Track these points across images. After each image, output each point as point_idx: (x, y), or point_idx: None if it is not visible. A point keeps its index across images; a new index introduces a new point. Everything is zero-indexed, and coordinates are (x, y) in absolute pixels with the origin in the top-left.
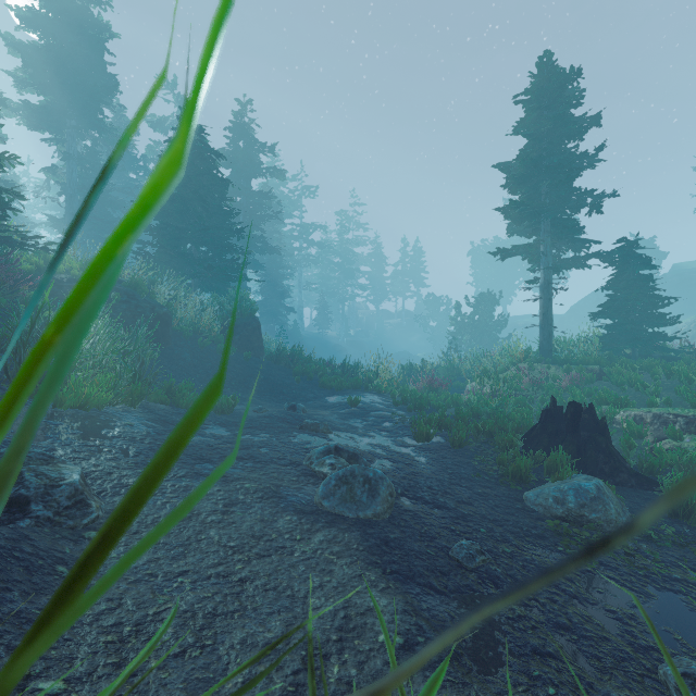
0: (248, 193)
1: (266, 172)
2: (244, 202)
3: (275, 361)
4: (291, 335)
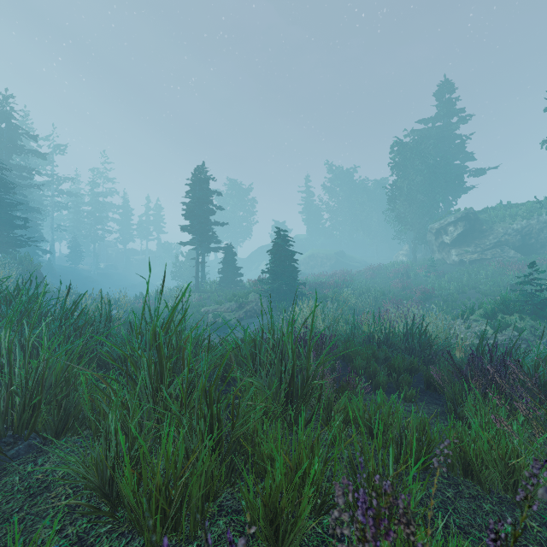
0: (11, 166)
1: (29, 152)
2: (6, 172)
3: (56, 296)
4: (45, 270)
